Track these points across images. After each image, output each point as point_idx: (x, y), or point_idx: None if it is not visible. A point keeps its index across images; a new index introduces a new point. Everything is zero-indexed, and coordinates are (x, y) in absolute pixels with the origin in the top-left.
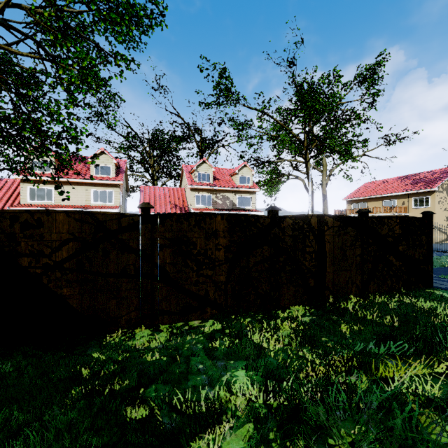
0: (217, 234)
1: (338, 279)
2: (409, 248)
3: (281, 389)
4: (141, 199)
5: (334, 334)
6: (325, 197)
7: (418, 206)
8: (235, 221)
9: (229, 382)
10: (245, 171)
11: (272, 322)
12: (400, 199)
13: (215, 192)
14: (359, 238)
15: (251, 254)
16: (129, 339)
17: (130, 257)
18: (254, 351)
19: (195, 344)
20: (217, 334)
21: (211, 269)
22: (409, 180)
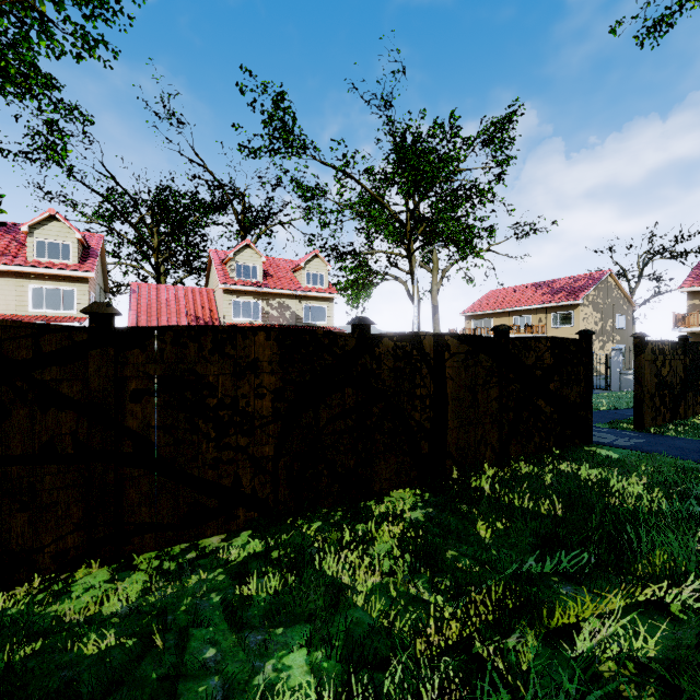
0: (258, 367)
1: (465, 439)
2: (562, 385)
3: (379, 689)
4: (131, 306)
5: (466, 541)
6: (437, 309)
7: (558, 324)
8: (293, 343)
9: (271, 688)
10: (316, 265)
11: (360, 528)
12: (535, 315)
13: (267, 298)
14: (496, 371)
15: (323, 403)
16: (53, 600)
17: (64, 418)
18: (326, 597)
19: (206, 595)
20: (254, 565)
21: (247, 435)
22: (547, 289)
